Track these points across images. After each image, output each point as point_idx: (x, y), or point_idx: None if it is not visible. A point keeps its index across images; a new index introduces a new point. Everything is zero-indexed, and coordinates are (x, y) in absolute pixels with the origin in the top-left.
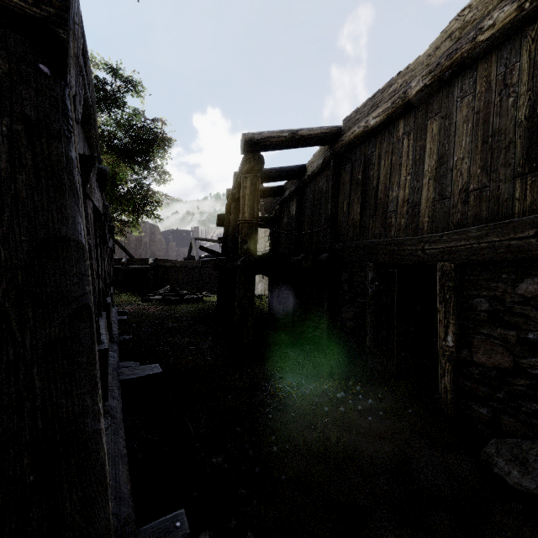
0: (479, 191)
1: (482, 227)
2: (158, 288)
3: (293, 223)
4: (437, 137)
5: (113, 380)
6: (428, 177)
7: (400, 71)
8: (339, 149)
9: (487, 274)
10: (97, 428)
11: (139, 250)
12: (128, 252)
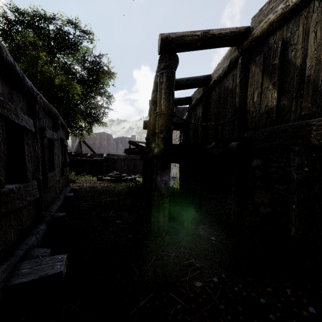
0: None
1: None
2: (109, 172)
3: (200, 122)
4: None
5: None
6: None
7: None
8: (248, 44)
9: None
10: None
11: (101, 149)
12: (92, 150)
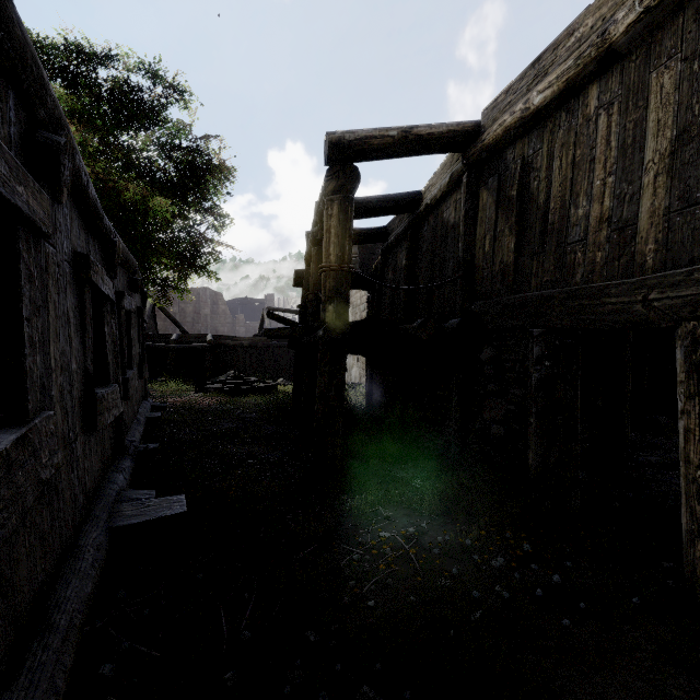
0: None
1: None
2: (219, 374)
3: (402, 278)
4: (673, 97)
5: (92, 530)
6: (653, 172)
7: (590, 5)
8: (476, 155)
9: None
10: None
11: (198, 324)
12: (181, 327)
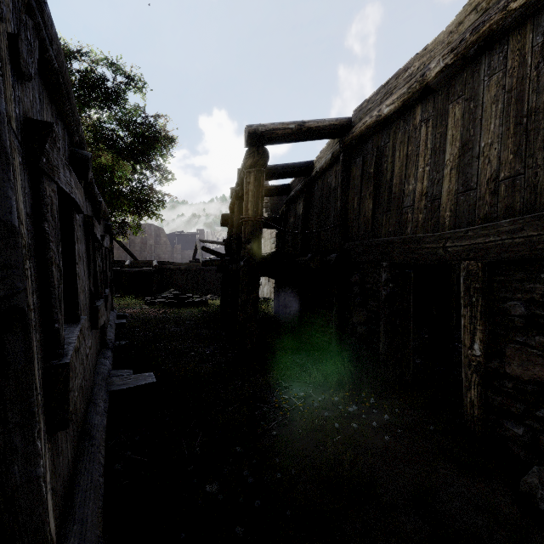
0: (512, 179)
1: (515, 220)
2: (162, 291)
3: (300, 222)
4: (460, 122)
5: (99, 391)
6: (450, 167)
7: (417, 53)
8: (349, 141)
9: (522, 274)
10: (33, 476)
11: (144, 252)
12: (132, 255)
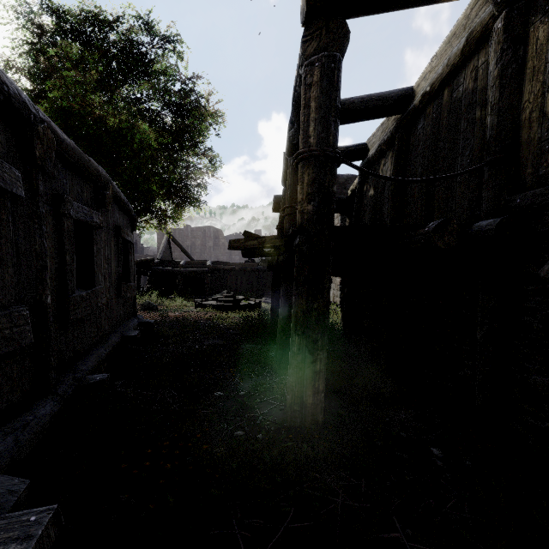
0: None
1: None
2: (216, 293)
3: (387, 190)
4: None
5: None
6: None
7: None
8: None
9: None
10: None
11: (204, 254)
12: (189, 255)
